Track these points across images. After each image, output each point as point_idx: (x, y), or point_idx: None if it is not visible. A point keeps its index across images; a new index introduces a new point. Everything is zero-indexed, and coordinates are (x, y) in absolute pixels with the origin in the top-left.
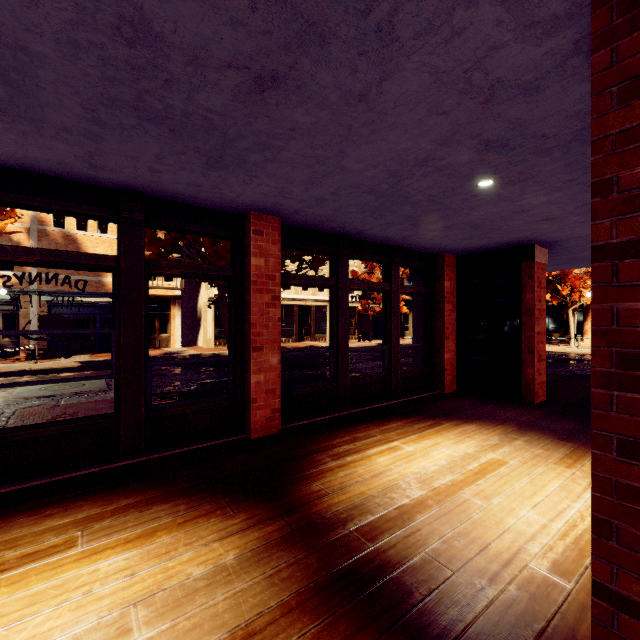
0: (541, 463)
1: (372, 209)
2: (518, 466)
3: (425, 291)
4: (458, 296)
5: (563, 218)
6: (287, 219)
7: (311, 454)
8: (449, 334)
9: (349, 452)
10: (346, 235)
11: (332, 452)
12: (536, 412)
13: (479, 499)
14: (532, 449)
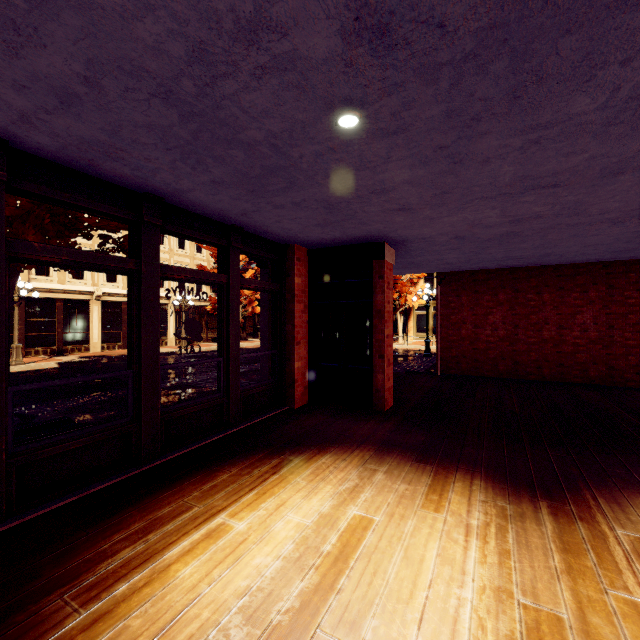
0: (409, 510)
1: (182, 145)
2: (386, 525)
3: (273, 287)
4: (310, 295)
5: (418, 210)
6: (16, 137)
7: (37, 599)
8: (300, 339)
9: (129, 567)
10: (154, 195)
11: (91, 577)
12: (388, 423)
13: (344, 635)
14: (395, 485)
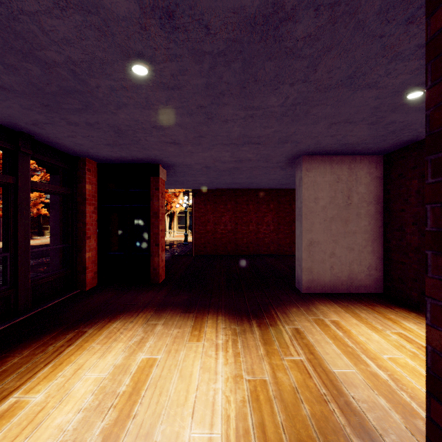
0: (181, 345)
1: None
2: (166, 359)
3: (65, 191)
4: (99, 199)
5: (184, 145)
6: None
7: None
8: (91, 234)
9: None
10: None
11: None
12: (163, 291)
13: None
14: (170, 331)
